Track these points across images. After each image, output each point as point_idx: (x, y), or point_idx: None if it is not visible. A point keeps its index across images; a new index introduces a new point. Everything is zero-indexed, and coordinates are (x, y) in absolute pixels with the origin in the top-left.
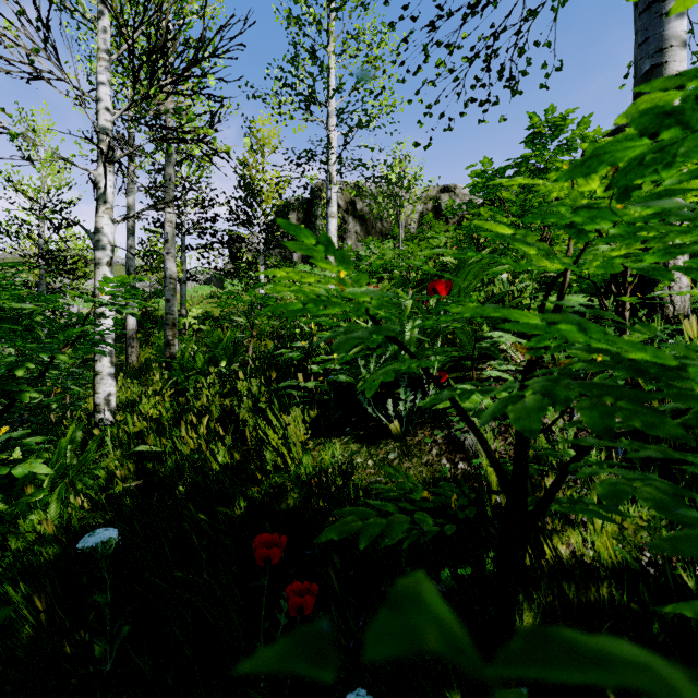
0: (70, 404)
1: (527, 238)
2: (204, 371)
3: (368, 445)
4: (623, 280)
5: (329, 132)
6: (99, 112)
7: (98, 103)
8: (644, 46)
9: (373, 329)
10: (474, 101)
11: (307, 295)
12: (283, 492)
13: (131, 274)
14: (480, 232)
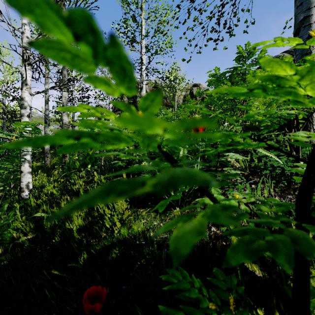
0: (1, 190)
1: (305, 78)
2: (80, 169)
3: (160, 213)
4: (297, 125)
5: (142, 56)
6: (23, 38)
7: (22, 33)
8: (300, 7)
9: (169, 187)
10: (212, 39)
11: (101, 128)
12: (109, 249)
13: (47, 122)
14: (256, 77)
